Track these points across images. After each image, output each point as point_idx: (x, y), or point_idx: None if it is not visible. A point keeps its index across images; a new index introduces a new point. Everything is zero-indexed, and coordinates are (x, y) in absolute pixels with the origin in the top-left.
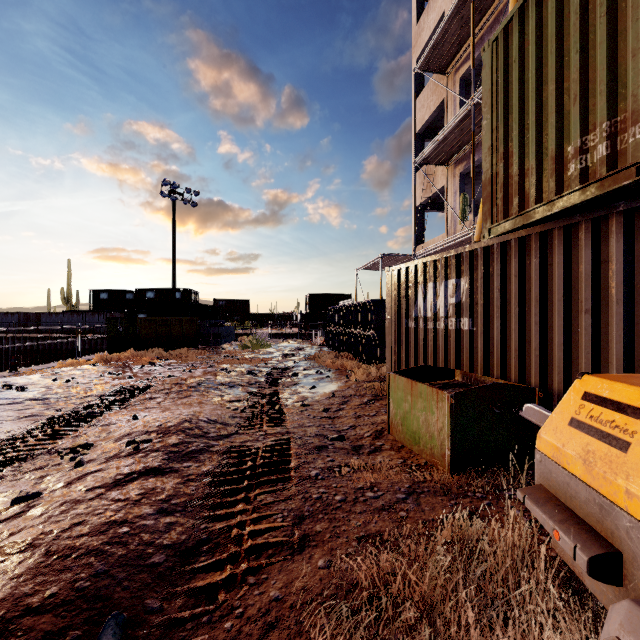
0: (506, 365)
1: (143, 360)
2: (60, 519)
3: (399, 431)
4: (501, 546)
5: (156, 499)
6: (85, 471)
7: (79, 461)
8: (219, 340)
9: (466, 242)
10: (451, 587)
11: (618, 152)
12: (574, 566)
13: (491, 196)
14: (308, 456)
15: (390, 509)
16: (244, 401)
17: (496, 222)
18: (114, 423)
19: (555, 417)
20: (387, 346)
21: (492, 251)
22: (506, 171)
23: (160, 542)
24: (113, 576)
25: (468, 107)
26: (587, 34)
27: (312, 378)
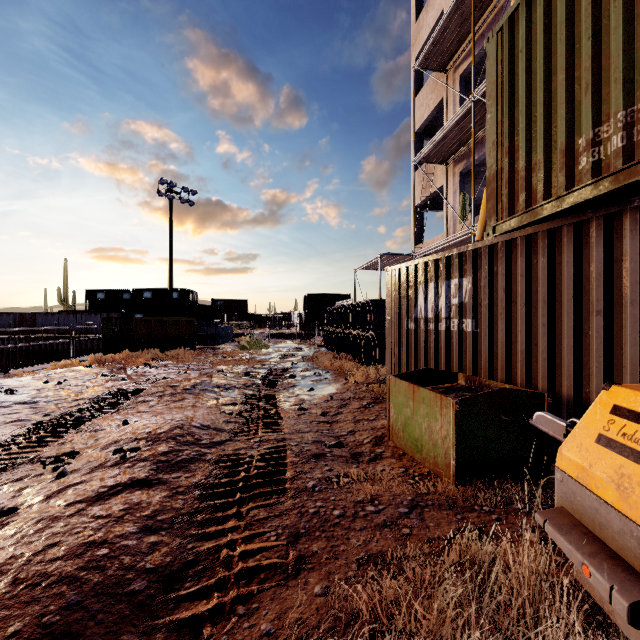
0: (511, 368)
1: (138, 361)
2: (34, 539)
3: (400, 437)
4: (516, 573)
5: (141, 515)
6: (67, 483)
7: (61, 472)
8: (216, 340)
9: (466, 241)
10: (462, 621)
11: (634, 143)
12: (603, 602)
13: (496, 192)
14: (305, 465)
15: (392, 525)
16: (240, 404)
17: (501, 219)
18: (103, 429)
19: (579, 432)
20: (387, 348)
21: (497, 250)
22: (512, 166)
23: (142, 565)
24: (86, 608)
25: (468, 104)
26: (600, 19)
27: (310, 380)
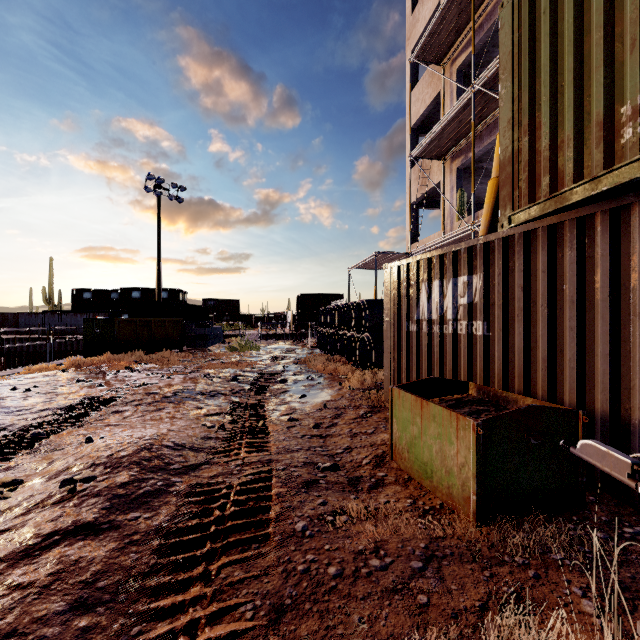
0: (531, 378)
1: (120, 365)
2: None
3: (405, 459)
4: None
5: (75, 581)
6: None
7: None
8: (206, 342)
9: (465, 239)
10: None
11: None
12: None
13: (512, 177)
14: (293, 498)
15: (404, 590)
16: (224, 414)
17: (518, 208)
18: (62, 448)
19: None
20: (385, 351)
21: (512, 243)
22: (532, 146)
23: None
24: None
25: (468, 95)
26: None
27: (302, 385)
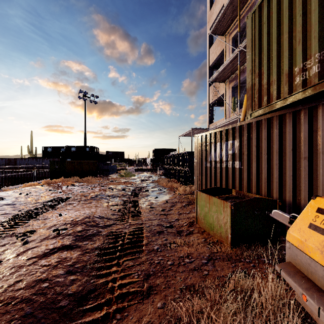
0: (259, 187)
1: (68, 183)
2: (9, 278)
3: (202, 222)
4: (264, 296)
5: (66, 264)
6: (28, 247)
7: (25, 241)
8: (108, 172)
9: (235, 122)
10: (236, 323)
11: None
12: (312, 313)
13: (251, 96)
14: (153, 237)
15: (198, 269)
16: (120, 205)
17: (254, 110)
18: (49, 218)
19: (299, 222)
20: (195, 176)
21: (252, 125)
22: (260, 82)
23: (66, 292)
24: (35, 316)
25: (236, 52)
26: (306, 5)
27: (156, 192)
